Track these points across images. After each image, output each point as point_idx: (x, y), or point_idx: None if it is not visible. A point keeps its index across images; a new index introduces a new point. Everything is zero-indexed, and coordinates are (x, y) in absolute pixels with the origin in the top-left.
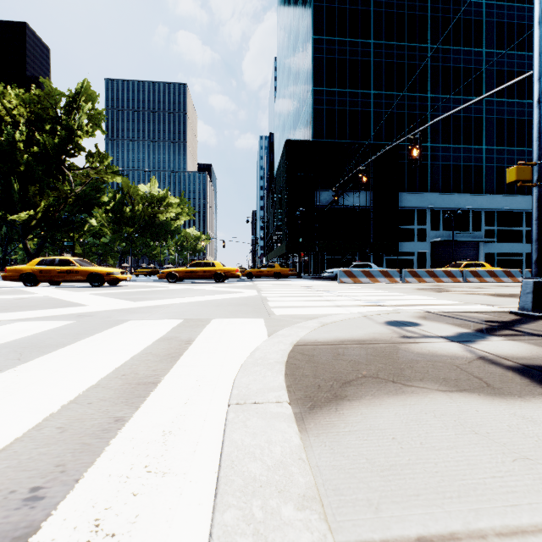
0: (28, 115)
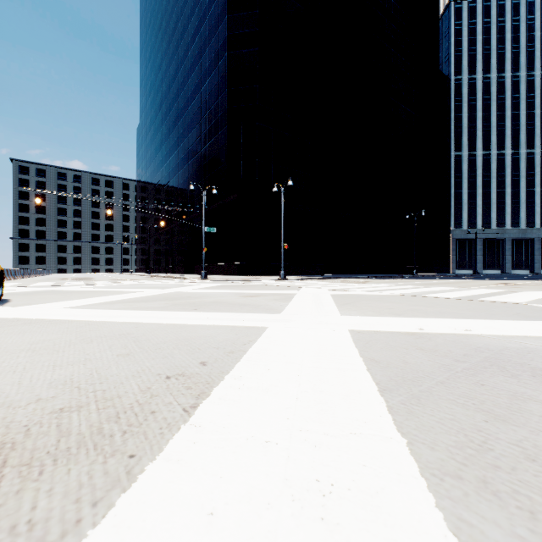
0: None
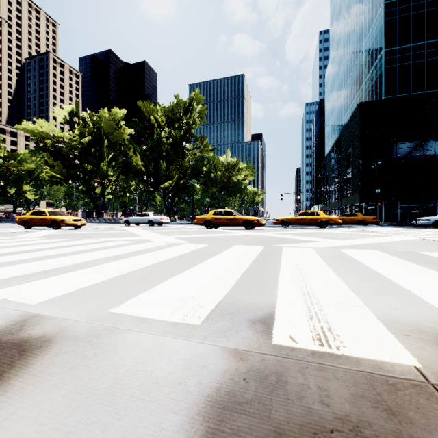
0: (165, 120)
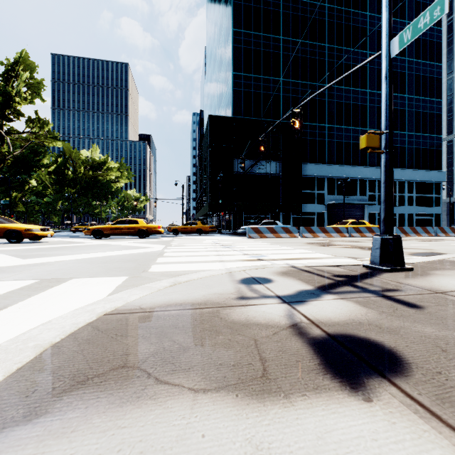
0: None
